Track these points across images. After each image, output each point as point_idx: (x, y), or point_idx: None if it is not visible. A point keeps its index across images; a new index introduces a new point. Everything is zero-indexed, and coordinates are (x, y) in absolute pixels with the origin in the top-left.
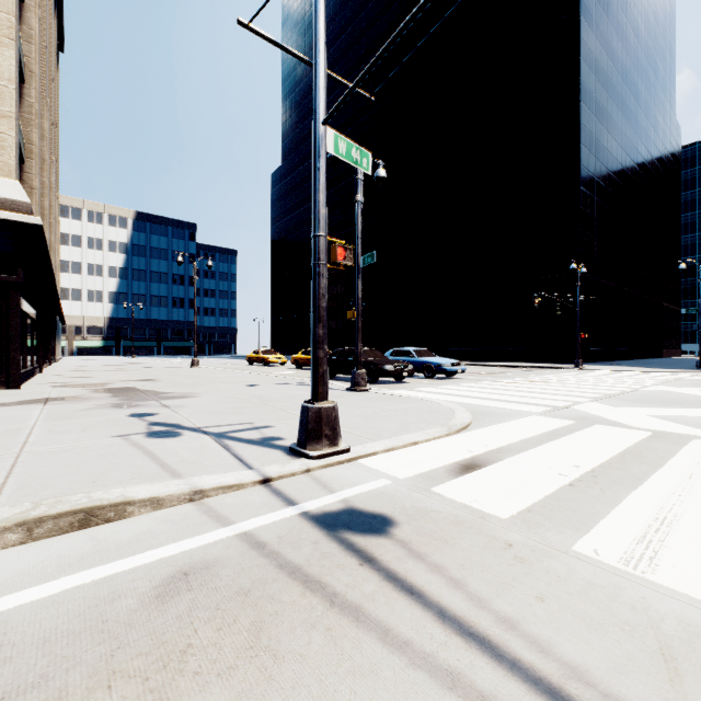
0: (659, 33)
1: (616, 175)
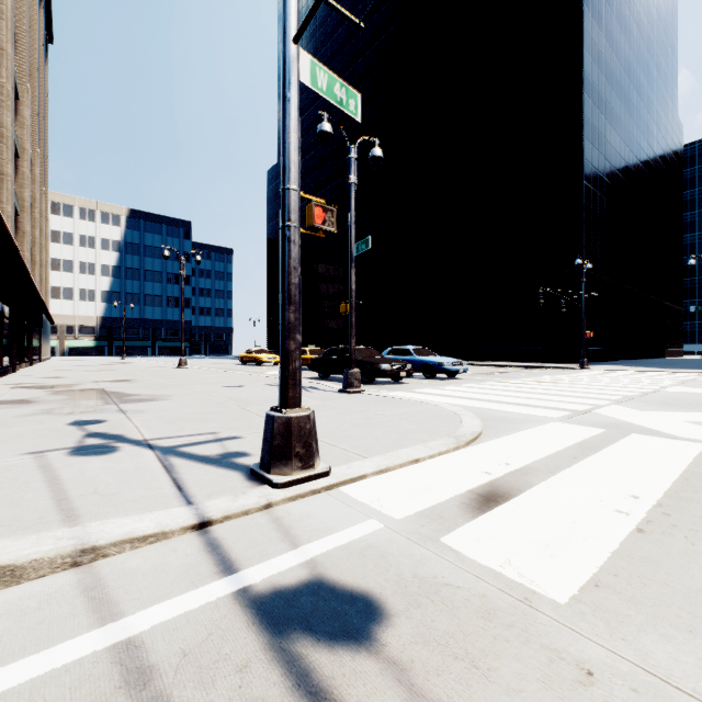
0: (662, 28)
1: (619, 171)
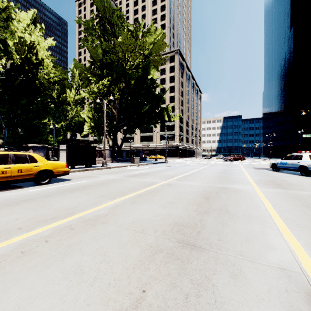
0: None
1: None
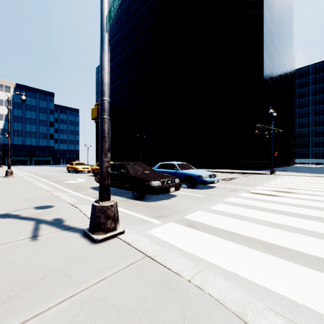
0: (289, 8)
1: (276, 71)
